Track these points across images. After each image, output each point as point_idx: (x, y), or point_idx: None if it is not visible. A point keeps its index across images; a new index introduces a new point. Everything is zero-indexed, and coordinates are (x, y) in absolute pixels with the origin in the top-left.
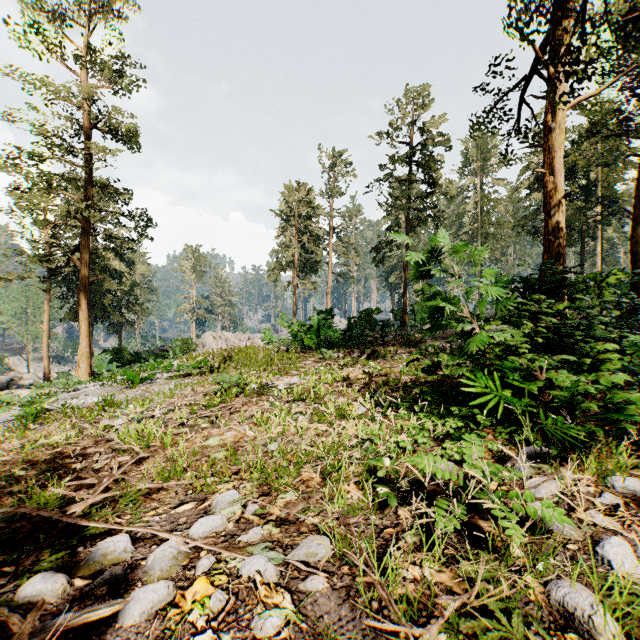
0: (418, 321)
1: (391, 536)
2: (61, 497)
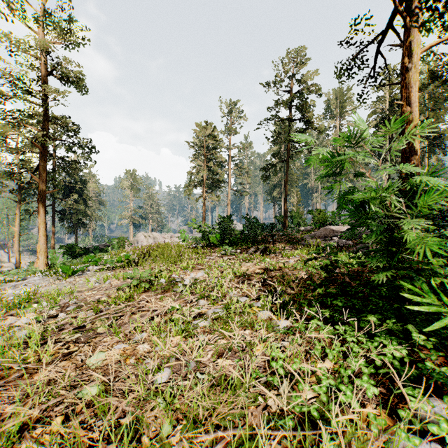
0: (295, 224)
1: None
2: None
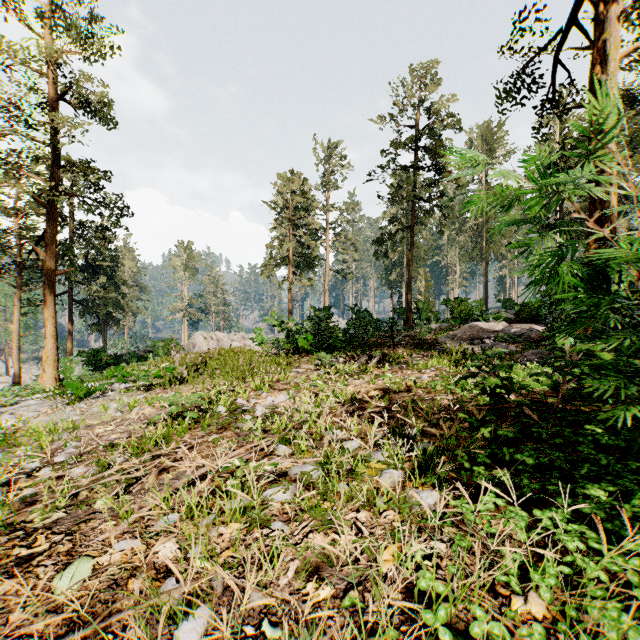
0: (423, 320)
1: None
2: None
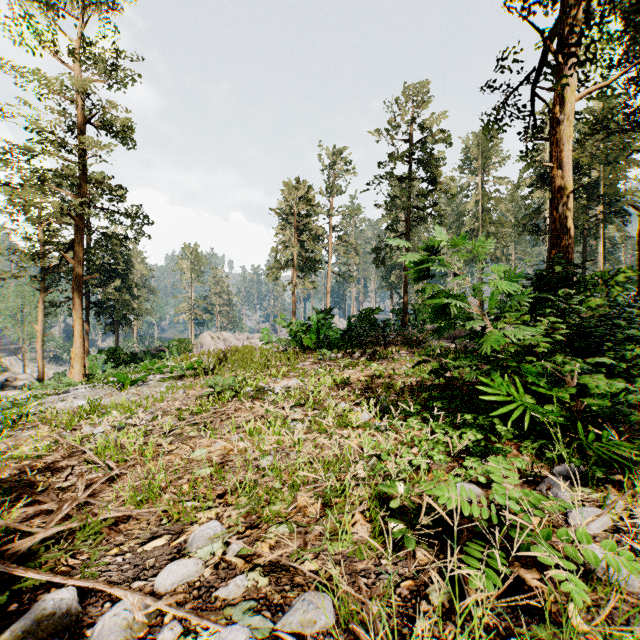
0: (419, 321)
1: (410, 592)
2: (9, 529)
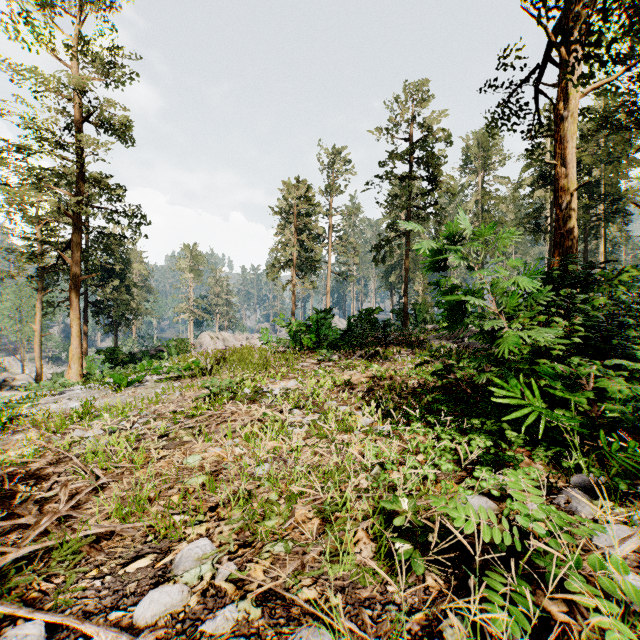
0: (419, 321)
1: (421, 627)
2: None
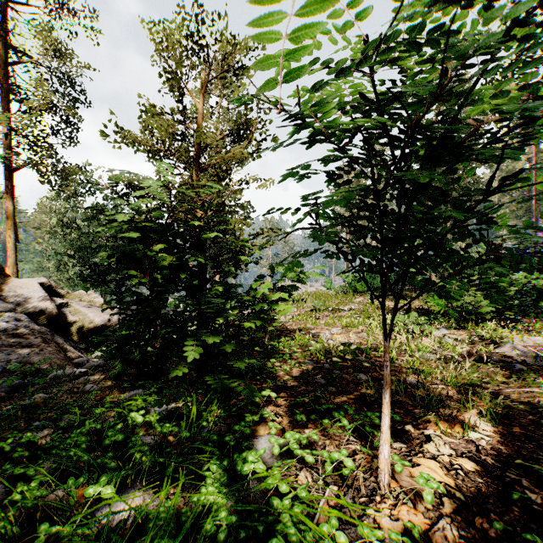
0: None
1: None
2: (286, 327)
